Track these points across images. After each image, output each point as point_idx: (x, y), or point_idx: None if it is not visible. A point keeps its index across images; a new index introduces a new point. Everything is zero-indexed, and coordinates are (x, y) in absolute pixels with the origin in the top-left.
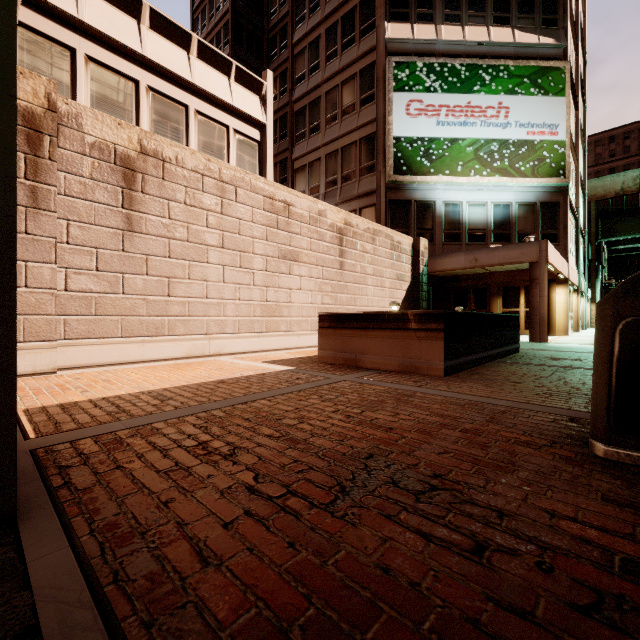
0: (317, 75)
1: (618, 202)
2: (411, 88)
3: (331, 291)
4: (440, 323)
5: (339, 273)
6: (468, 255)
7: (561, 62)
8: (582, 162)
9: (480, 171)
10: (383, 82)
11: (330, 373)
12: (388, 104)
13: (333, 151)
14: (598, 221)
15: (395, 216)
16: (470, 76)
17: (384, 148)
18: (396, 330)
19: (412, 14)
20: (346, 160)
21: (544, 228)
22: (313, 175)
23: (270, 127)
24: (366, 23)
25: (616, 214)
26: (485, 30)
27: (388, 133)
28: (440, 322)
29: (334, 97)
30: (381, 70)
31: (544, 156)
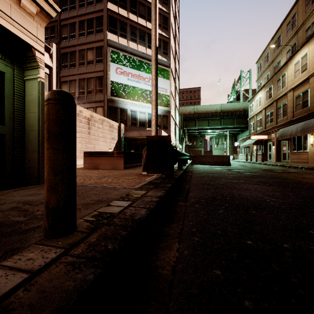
0: (74, 40)
1: (189, 116)
2: (118, 62)
3: (85, 143)
4: (123, 154)
5: (88, 136)
6: (138, 132)
7: (168, 68)
8: (178, 101)
9: (143, 100)
10: (106, 56)
11: (89, 170)
12: (108, 66)
13: (82, 78)
14: (184, 121)
15: (111, 113)
16: (140, 64)
17: (107, 84)
18: (110, 157)
19: (118, 32)
20: (89, 84)
21: (164, 124)
22: (72, 87)
23: (54, 69)
24: (99, 28)
25: (189, 120)
26: (145, 48)
27: (108, 78)
28: (123, 154)
29: (83, 54)
30: (105, 51)
31: (163, 99)
